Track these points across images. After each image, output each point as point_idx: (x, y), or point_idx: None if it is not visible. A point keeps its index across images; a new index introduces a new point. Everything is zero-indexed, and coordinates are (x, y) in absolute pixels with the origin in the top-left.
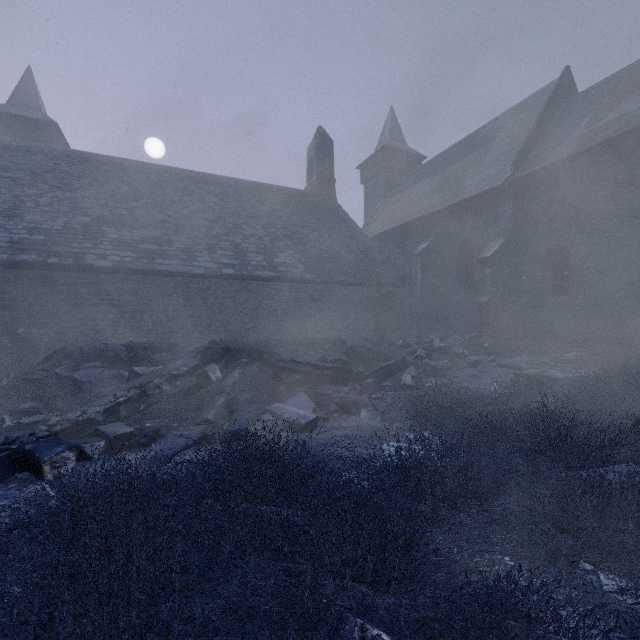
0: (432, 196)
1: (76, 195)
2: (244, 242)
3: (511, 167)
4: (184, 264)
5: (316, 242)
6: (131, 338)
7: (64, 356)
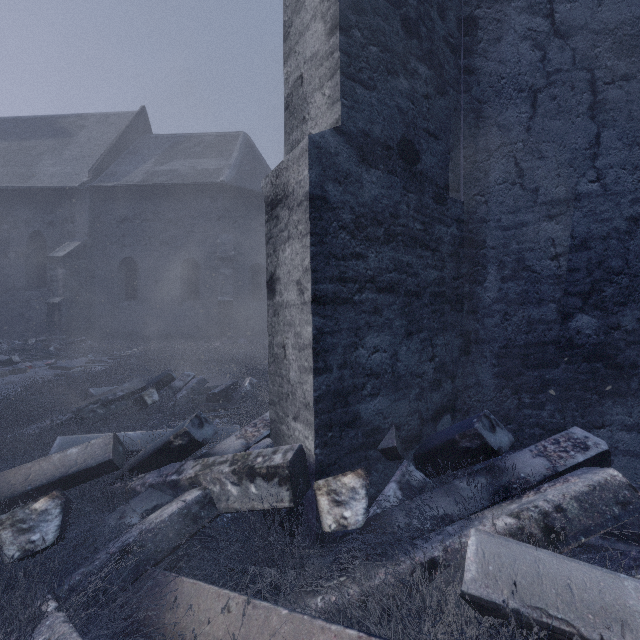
0: None
1: None
2: None
3: (89, 173)
4: None
5: None
6: None
7: None
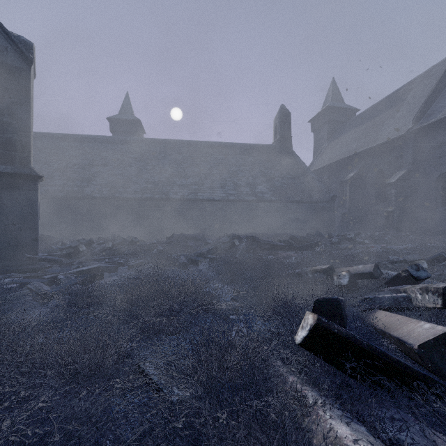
0: (359, 141)
1: (160, 163)
2: (239, 181)
3: (412, 121)
4: (210, 195)
5: (279, 178)
6: (187, 231)
7: (176, 237)
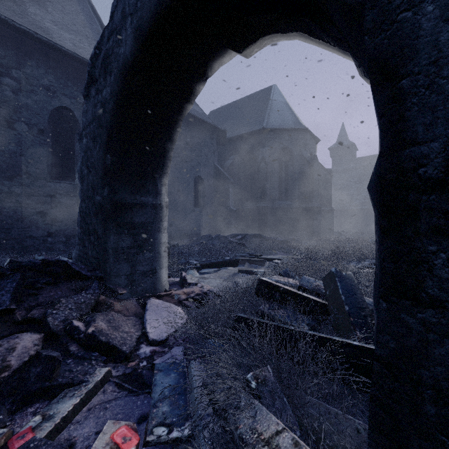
0: None
1: None
2: None
3: None
4: None
5: None
6: None
7: None
